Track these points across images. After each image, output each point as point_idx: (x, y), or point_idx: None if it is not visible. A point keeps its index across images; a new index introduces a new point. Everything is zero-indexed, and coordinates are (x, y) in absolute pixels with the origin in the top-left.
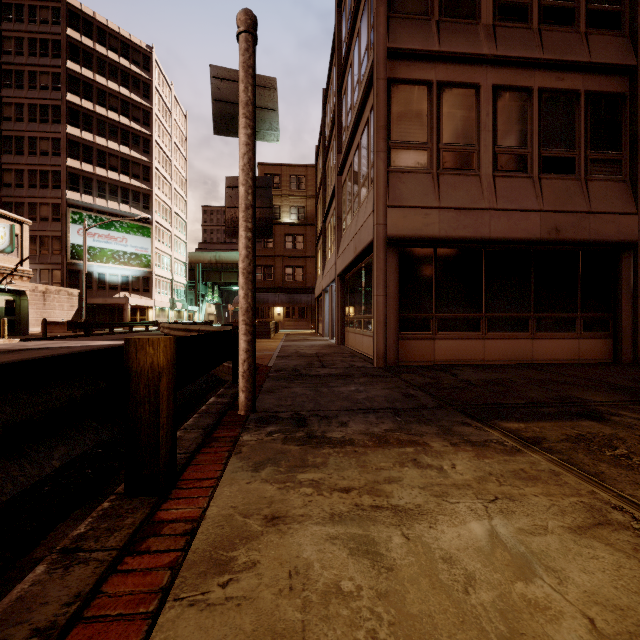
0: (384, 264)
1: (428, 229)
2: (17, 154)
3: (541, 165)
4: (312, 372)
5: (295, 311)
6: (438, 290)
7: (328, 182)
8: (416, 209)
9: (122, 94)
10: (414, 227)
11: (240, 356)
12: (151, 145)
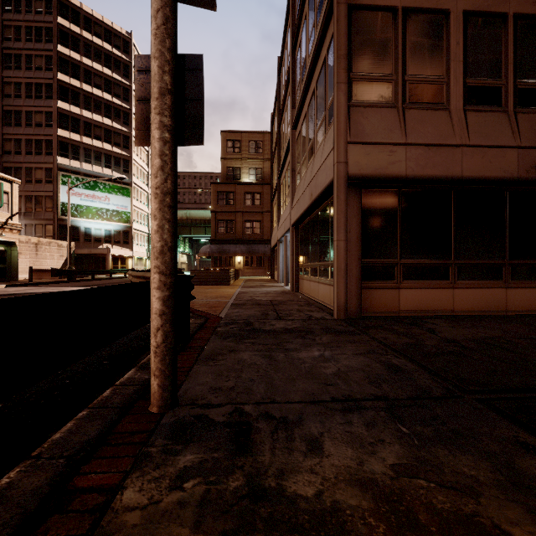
0: (345, 206)
1: (393, 167)
2: (16, 126)
3: (517, 98)
4: (266, 326)
5: (253, 260)
6: (403, 235)
7: (283, 141)
8: (380, 146)
9: (105, 74)
10: (378, 165)
11: (151, 321)
12: (130, 117)
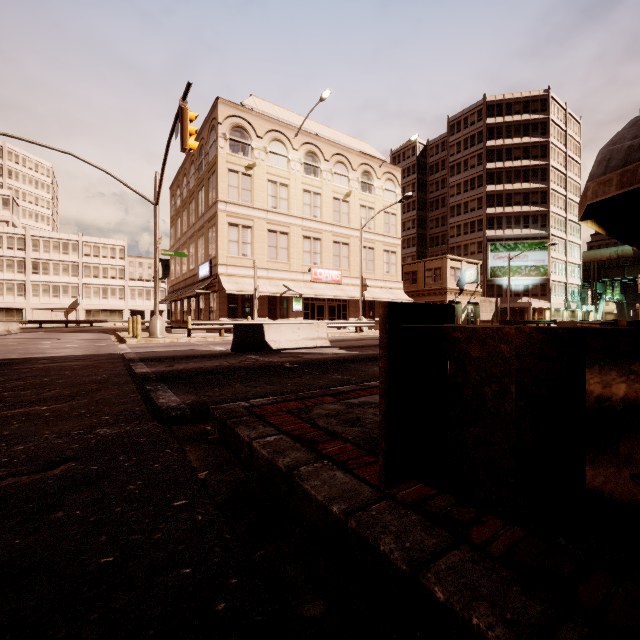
0: None
1: None
2: (457, 216)
3: None
4: None
5: None
6: None
7: None
8: None
9: (523, 143)
10: None
11: None
12: (547, 172)
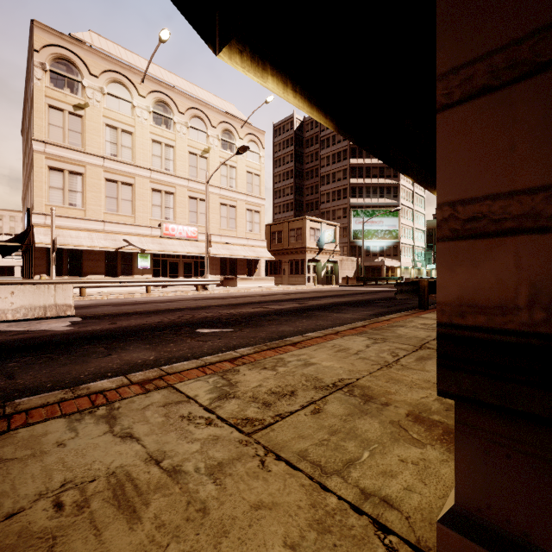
0: None
1: None
2: (327, 184)
3: None
4: None
5: None
6: None
7: None
8: None
9: None
10: None
11: None
12: None
